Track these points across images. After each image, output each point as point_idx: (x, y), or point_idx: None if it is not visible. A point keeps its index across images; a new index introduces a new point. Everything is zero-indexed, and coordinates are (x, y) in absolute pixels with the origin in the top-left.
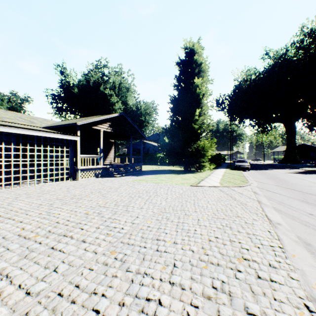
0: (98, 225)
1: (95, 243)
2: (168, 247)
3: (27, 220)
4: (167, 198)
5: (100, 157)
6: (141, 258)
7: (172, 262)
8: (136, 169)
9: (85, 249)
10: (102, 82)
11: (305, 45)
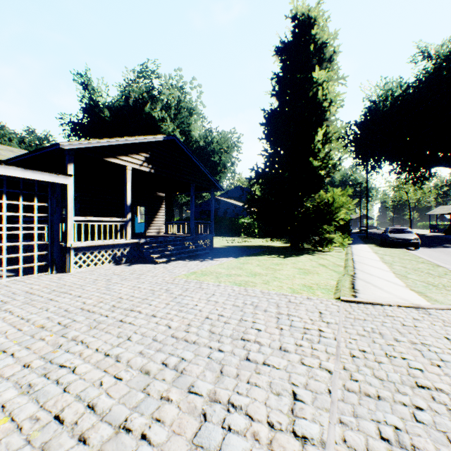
0: None
1: None
2: None
3: None
4: (293, 394)
5: (126, 222)
6: None
7: None
8: (201, 246)
9: None
10: (148, 99)
11: None
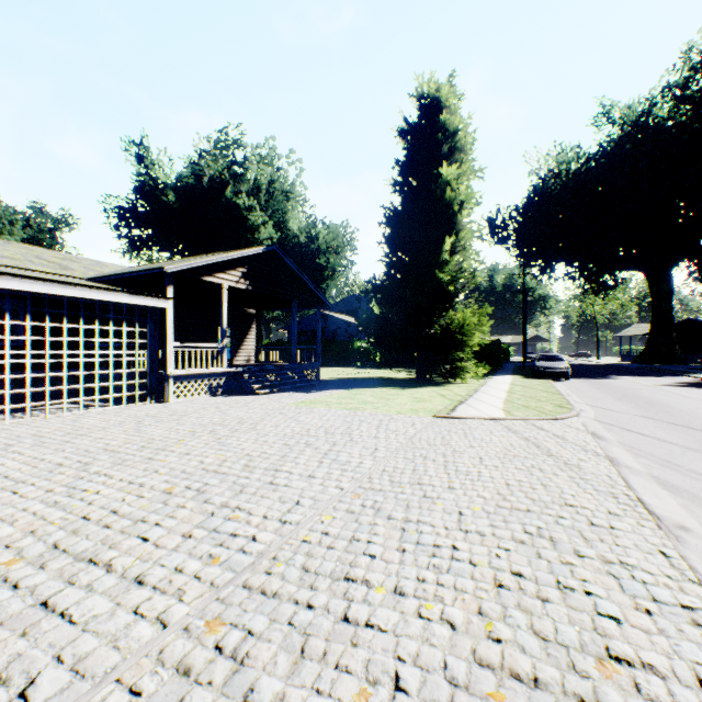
0: (190, 527)
1: (168, 589)
2: (377, 608)
3: (8, 512)
4: (376, 448)
5: (222, 348)
6: (296, 649)
7: (390, 669)
8: (306, 376)
9: (135, 610)
10: (230, 179)
11: (695, 92)
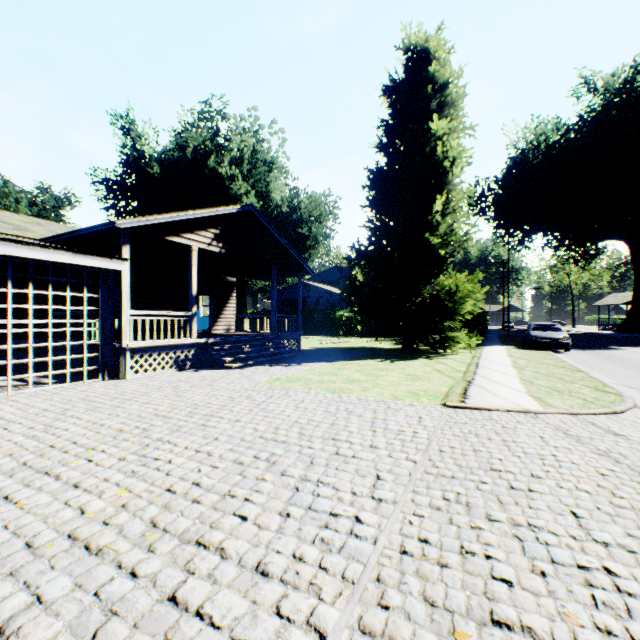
0: None
1: None
2: None
3: None
4: (377, 476)
5: (191, 316)
6: None
7: None
8: (285, 347)
9: None
10: (213, 150)
11: None
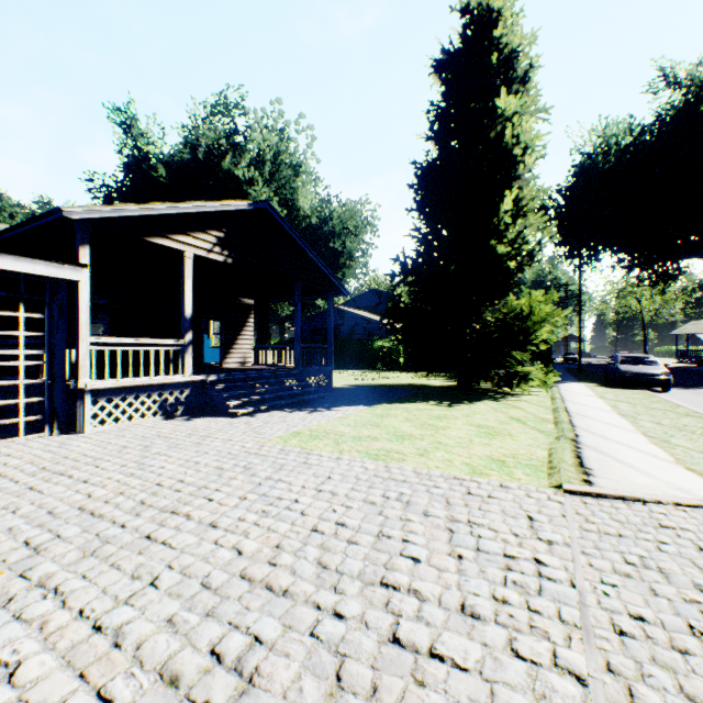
0: None
1: None
2: None
3: None
4: None
5: (184, 346)
6: None
7: None
8: (312, 385)
9: None
10: (229, 149)
11: None
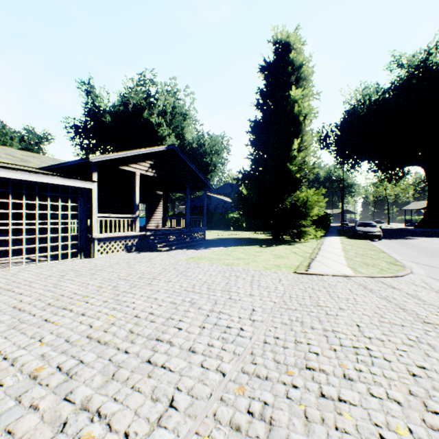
0: None
1: None
2: None
3: None
4: (253, 309)
5: (135, 217)
6: None
7: None
8: (195, 237)
9: None
10: (146, 106)
11: None
